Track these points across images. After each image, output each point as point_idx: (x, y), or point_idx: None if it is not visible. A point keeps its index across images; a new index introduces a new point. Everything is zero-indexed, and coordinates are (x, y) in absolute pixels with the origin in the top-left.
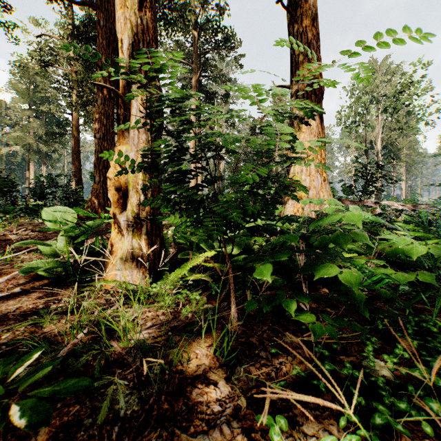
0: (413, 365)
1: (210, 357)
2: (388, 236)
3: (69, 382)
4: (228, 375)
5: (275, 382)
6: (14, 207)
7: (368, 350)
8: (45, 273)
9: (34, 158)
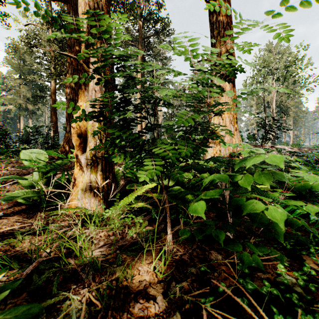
0: (318, 281)
1: (150, 274)
2: (298, 173)
3: (20, 310)
4: (165, 290)
5: (205, 297)
6: (7, 150)
7: (280, 267)
8: (23, 201)
9: (23, 114)
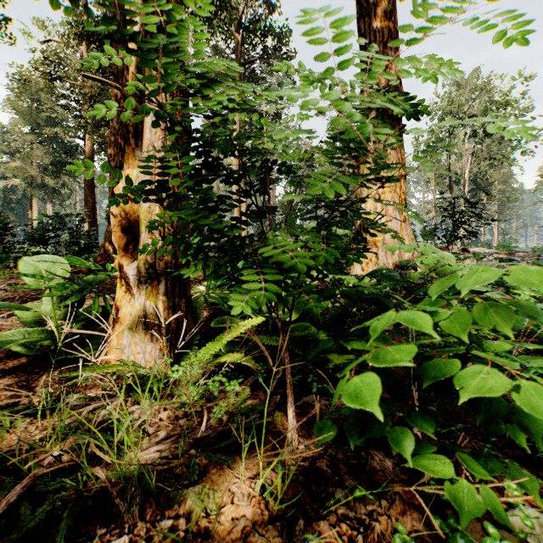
0: None
1: (254, 501)
2: None
3: None
4: (284, 539)
5: None
6: (7, 255)
7: (510, 488)
8: (24, 349)
9: (37, 193)
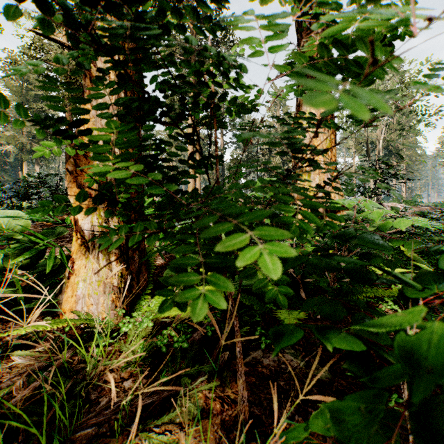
0: None
1: None
2: None
3: None
4: None
5: None
6: None
7: None
8: None
9: (27, 158)
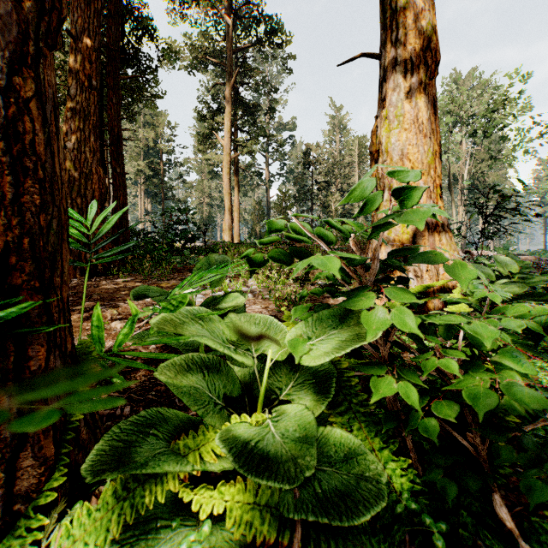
0: None
1: None
2: None
3: None
4: None
5: None
6: None
7: None
8: None
9: None
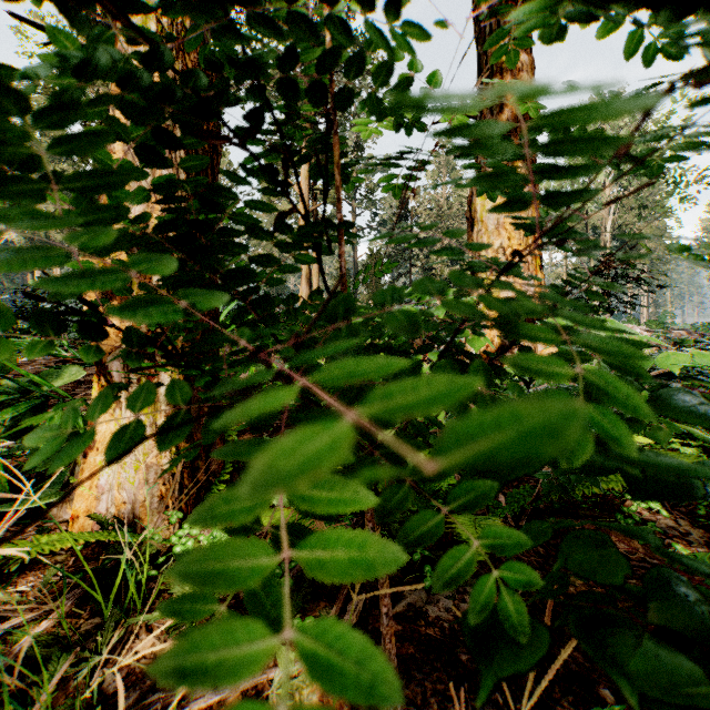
0: None
1: None
2: None
3: None
4: None
5: None
6: None
7: None
8: None
9: None
